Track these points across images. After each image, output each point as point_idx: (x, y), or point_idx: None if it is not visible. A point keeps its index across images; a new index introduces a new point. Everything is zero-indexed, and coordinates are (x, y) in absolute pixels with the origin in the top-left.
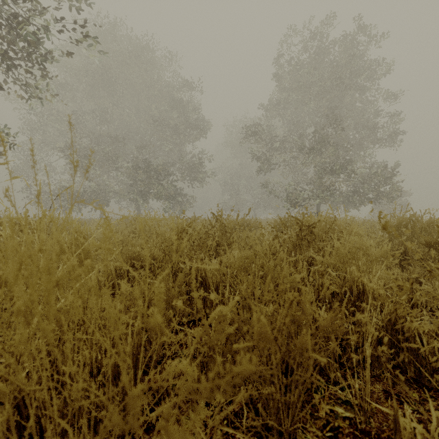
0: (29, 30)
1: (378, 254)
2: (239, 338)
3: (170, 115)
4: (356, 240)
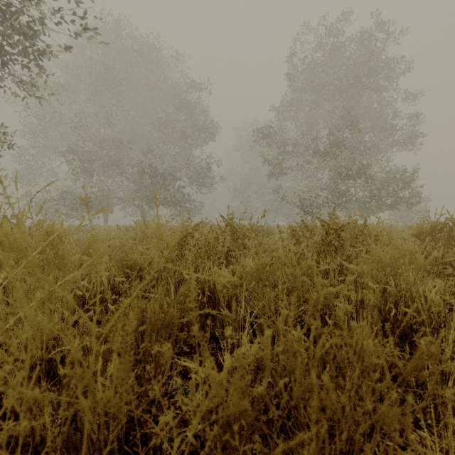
0: (22, 20)
1: (426, 261)
2: (262, 379)
3: (177, 118)
4: (399, 245)
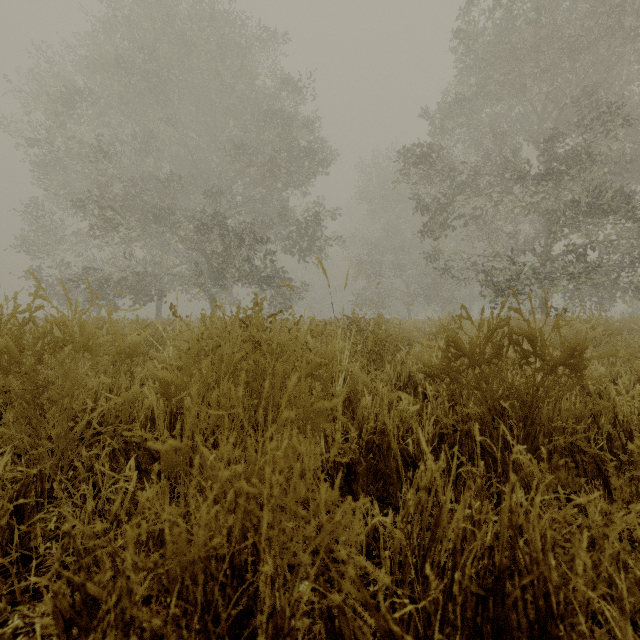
0: None
1: None
2: None
3: (263, 138)
4: None
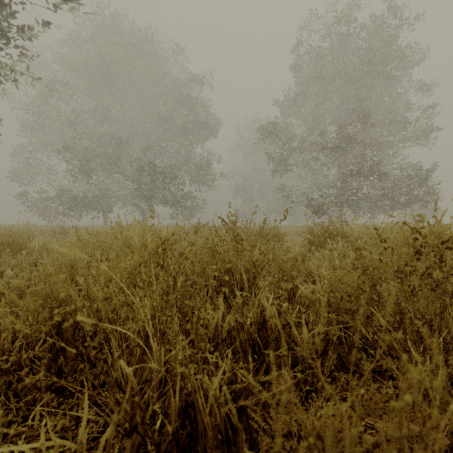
0: None
1: None
2: None
3: (177, 113)
4: None
